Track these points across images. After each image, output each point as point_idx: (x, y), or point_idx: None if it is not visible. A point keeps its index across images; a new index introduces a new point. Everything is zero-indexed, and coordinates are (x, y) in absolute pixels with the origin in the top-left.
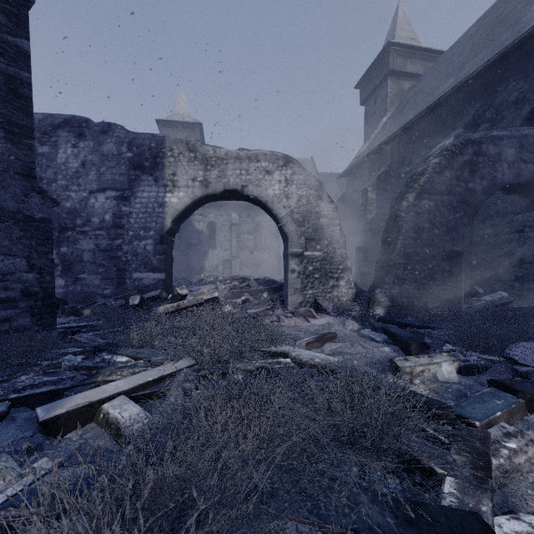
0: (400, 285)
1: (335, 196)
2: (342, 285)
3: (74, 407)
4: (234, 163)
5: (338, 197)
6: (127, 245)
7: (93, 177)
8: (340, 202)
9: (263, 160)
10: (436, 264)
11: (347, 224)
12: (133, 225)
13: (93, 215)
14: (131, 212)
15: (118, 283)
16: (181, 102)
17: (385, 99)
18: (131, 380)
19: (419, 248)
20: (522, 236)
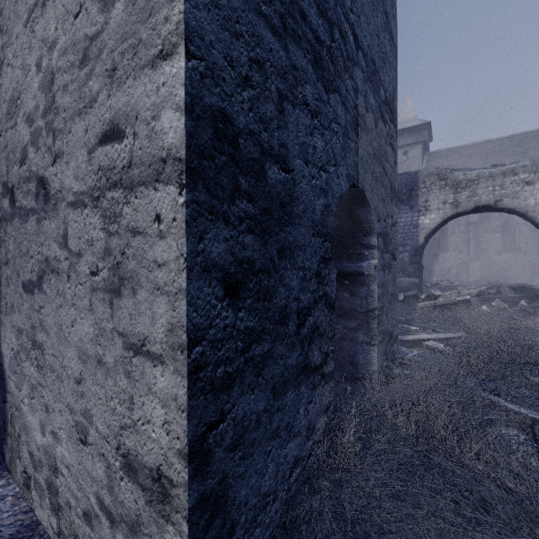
0: None
1: None
2: None
3: (413, 339)
4: (485, 182)
5: None
6: None
7: None
8: None
9: (521, 173)
10: None
11: None
12: None
13: None
14: None
15: None
16: (406, 108)
17: None
18: (432, 335)
19: None
20: None
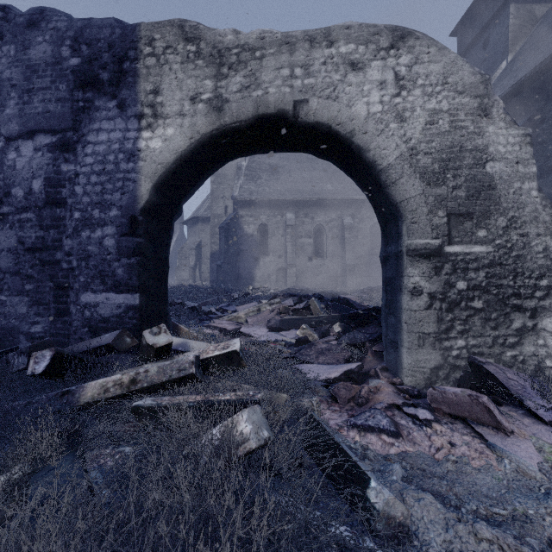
0: None
1: None
2: (548, 329)
3: None
4: (276, 55)
5: None
6: (70, 239)
7: (12, 110)
8: None
9: (342, 40)
10: None
11: None
12: (80, 199)
13: (14, 183)
14: (77, 173)
15: (56, 312)
16: None
17: (503, 36)
18: None
19: None
20: None
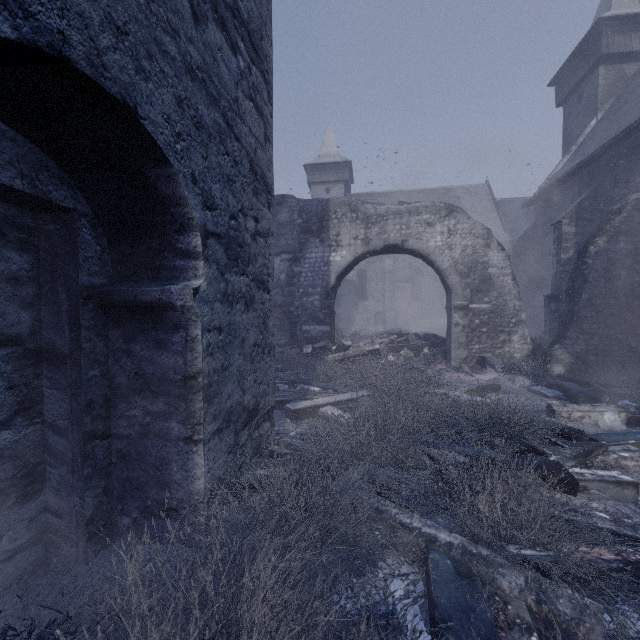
0: (585, 341)
1: (521, 228)
2: (515, 340)
3: (306, 406)
4: (394, 219)
5: (524, 229)
6: (298, 301)
7: None
8: (525, 238)
9: (424, 213)
10: (638, 317)
11: (535, 265)
12: (302, 283)
13: None
14: (301, 272)
15: (290, 334)
16: (329, 141)
17: (594, 95)
18: (331, 398)
19: (612, 298)
20: None
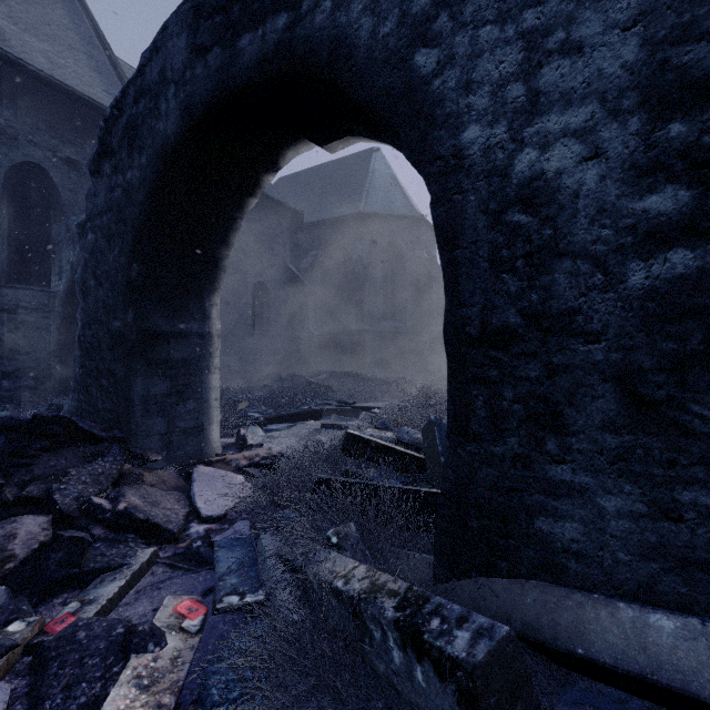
0: None
1: None
2: None
3: None
4: None
5: None
6: None
7: None
8: None
9: None
10: None
11: None
12: None
13: None
14: None
15: None
16: None
17: None
18: None
19: None
20: (15, 318)
